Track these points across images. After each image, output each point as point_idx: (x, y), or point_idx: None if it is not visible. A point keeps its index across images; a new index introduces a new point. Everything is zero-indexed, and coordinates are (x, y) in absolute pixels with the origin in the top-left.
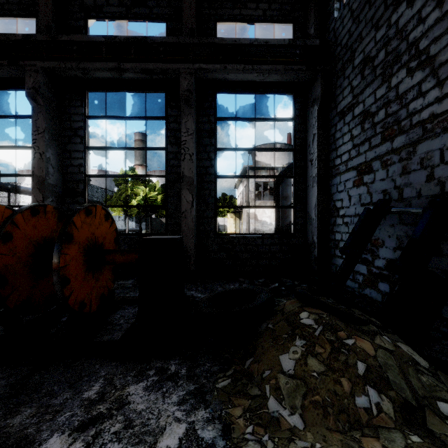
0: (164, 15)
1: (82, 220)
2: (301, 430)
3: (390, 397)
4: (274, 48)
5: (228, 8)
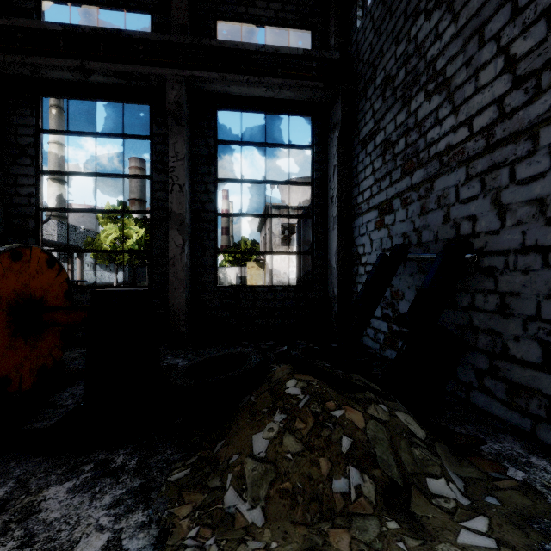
0: (148, 5)
1: (4, 267)
2: (259, 527)
3: (374, 478)
4: (286, 58)
5: (232, 4)
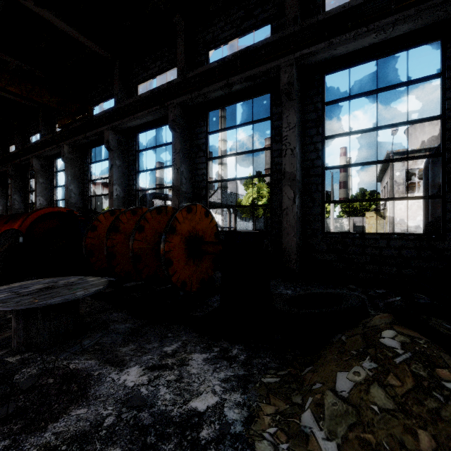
0: (268, 17)
1: (184, 216)
2: None
3: None
4: None
5: None
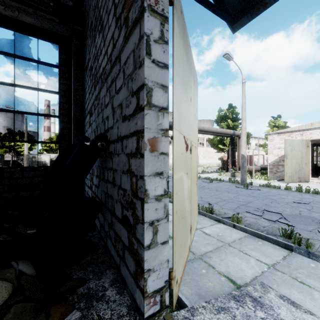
0: None
1: None
2: None
3: None
4: None
5: None
